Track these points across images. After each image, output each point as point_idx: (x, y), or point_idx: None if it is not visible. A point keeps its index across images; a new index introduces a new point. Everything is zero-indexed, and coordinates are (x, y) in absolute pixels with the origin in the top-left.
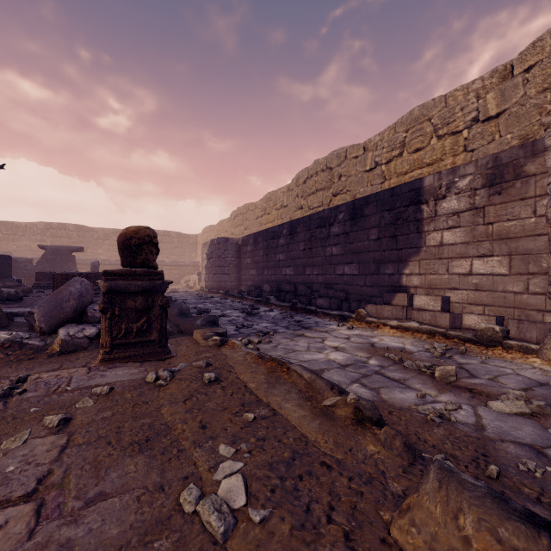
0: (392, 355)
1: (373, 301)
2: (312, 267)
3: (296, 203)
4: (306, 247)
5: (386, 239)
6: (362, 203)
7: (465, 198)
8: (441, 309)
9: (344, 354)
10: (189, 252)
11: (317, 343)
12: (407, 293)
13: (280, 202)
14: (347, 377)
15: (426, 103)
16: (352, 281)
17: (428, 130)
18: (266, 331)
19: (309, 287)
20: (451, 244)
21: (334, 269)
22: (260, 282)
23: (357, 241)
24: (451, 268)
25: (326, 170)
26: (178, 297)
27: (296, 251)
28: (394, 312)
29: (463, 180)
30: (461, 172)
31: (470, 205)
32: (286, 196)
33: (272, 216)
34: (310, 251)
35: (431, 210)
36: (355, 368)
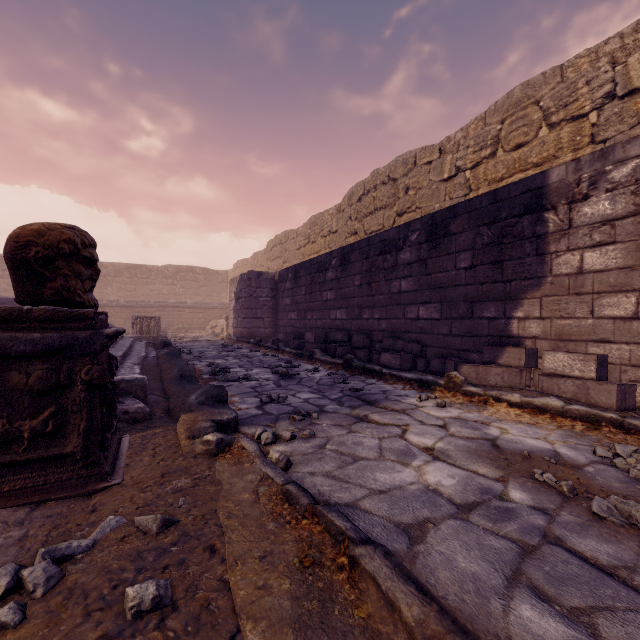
0: (549, 477)
1: (463, 358)
2: (371, 308)
3: (348, 227)
4: (364, 281)
5: (484, 267)
6: (445, 216)
7: (625, 196)
8: (596, 376)
9: (452, 470)
10: (218, 292)
11: (394, 440)
12: (520, 346)
13: (327, 227)
14: (487, 558)
15: (532, 80)
16: (431, 327)
17: (535, 117)
18: (306, 408)
19: (368, 337)
20: (599, 270)
21: (404, 312)
22: (302, 329)
23: (439, 271)
24: (599, 308)
25: (388, 182)
26: (196, 348)
27: (350, 288)
28: (506, 378)
29: (622, 167)
30: (617, 155)
31: (635, 206)
32: (335, 219)
33: (318, 245)
34: (369, 287)
35: (562, 219)
36: (491, 516)
